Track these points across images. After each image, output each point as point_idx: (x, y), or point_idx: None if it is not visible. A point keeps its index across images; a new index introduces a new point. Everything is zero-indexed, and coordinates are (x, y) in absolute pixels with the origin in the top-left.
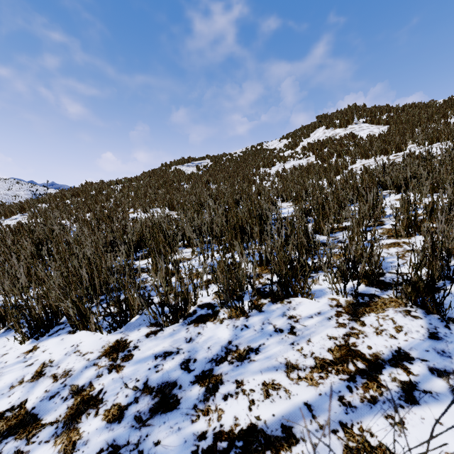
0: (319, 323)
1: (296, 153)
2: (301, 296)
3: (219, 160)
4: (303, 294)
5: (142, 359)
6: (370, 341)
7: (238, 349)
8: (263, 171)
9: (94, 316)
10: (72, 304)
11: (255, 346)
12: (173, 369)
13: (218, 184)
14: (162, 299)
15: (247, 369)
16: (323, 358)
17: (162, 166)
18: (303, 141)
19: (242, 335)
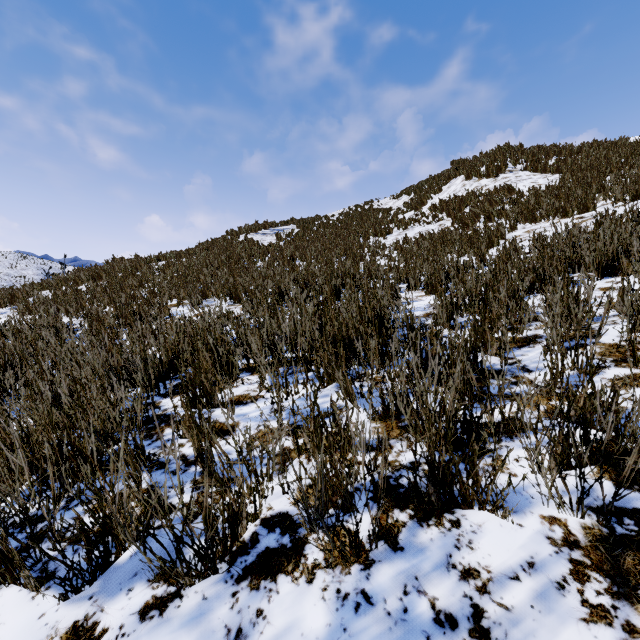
0: (540, 600)
1: (423, 215)
2: (480, 507)
3: (310, 226)
4: (485, 503)
5: None
6: None
7: None
8: (374, 241)
9: (26, 568)
10: None
11: None
12: None
13: (307, 262)
14: (175, 533)
15: None
16: None
17: (227, 234)
18: (433, 198)
19: (358, 629)
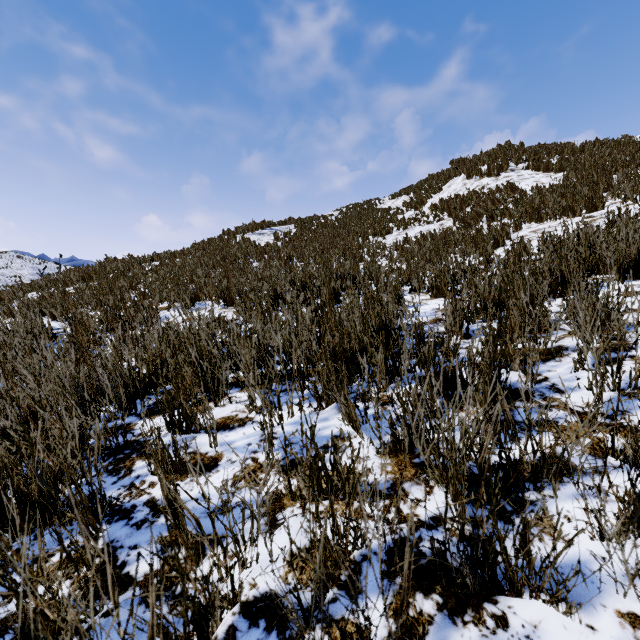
0: None
1: (423, 215)
2: (532, 595)
3: (308, 225)
4: (539, 590)
5: None
6: None
7: None
8: (374, 241)
9: None
10: None
11: None
12: None
13: (305, 262)
14: None
15: None
16: None
17: (224, 234)
18: (433, 197)
19: None
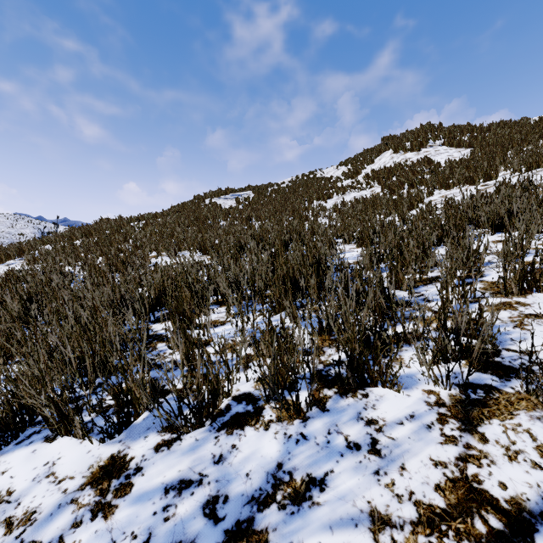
0: (414, 434)
1: (358, 183)
2: (383, 385)
3: (263, 192)
4: (386, 382)
5: (146, 493)
6: (502, 473)
7: (293, 479)
8: (317, 204)
9: (79, 419)
10: (47, 400)
11: (318, 475)
12: (191, 516)
13: (262, 221)
14: (178, 395)
15: (309, 522)
16: (429, 504)
17: (195, 198)
18: (366, 168)
19: (298, 452)
